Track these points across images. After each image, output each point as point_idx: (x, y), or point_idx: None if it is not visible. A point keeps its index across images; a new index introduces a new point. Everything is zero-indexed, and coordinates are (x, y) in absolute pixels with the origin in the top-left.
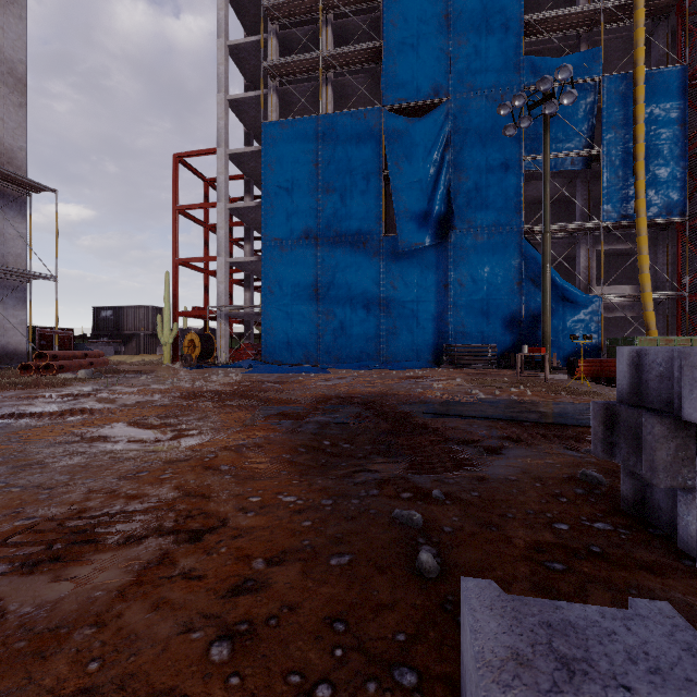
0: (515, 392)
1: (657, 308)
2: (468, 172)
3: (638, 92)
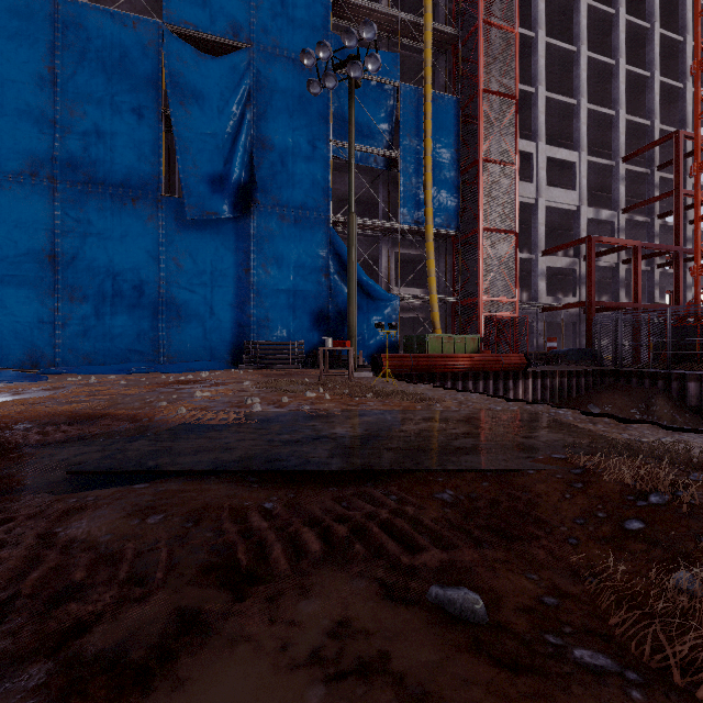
0: (311, 397)
1: (439, 311)
2: (274, 141)
3: (427, 107)
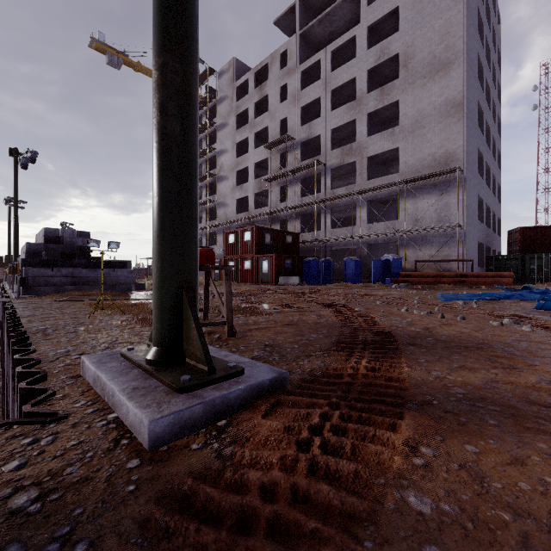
0: None
1: None
2: None
3: None
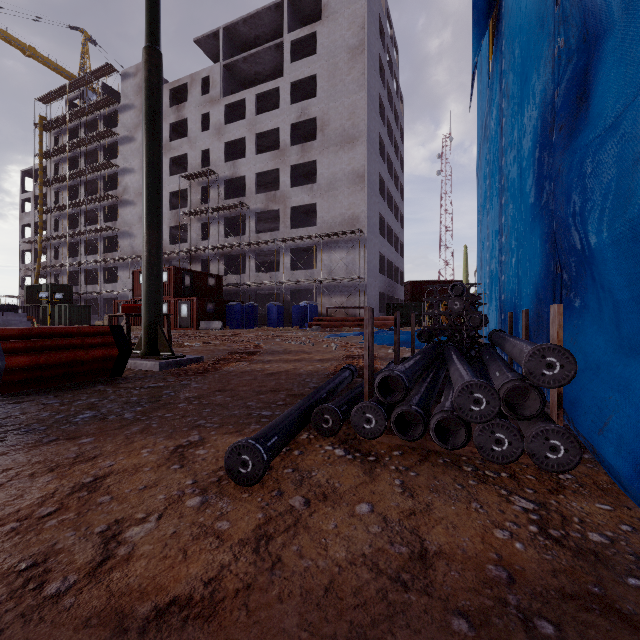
0: None
1: None
2: None
3: None
